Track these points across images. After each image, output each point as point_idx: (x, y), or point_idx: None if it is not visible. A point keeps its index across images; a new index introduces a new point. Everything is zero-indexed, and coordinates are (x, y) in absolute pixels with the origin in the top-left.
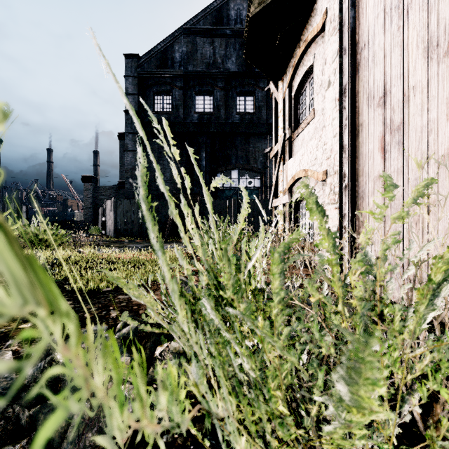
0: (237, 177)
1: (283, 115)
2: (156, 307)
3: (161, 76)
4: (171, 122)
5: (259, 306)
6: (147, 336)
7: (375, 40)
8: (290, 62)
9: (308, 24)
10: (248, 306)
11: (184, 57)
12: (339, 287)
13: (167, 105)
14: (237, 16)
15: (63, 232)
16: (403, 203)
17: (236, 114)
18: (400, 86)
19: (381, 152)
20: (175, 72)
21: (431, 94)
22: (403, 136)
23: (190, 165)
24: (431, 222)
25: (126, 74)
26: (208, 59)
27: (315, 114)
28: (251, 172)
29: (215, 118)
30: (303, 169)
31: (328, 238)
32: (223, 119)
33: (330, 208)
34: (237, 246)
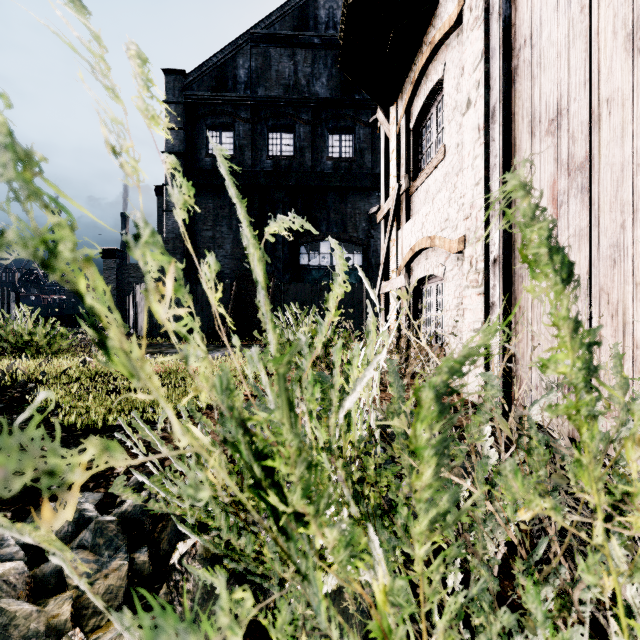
0: (329, 252)
1: (397, 157)
2: (71, 556)
3: (217, 102)
4: (233, 170)
5: (367, 477)
6: (167, 515)
7: (543, 31)
8: (407, 77)
9: (435, 18)
10: (347, 535)
11: (252, 75)
12: (596, 482)
13: (227, 145)
14: (329, 18)
15: (63, 331)
16: (589, 285)
17: (328, 159)
18: (584, 100)
19: (552, 206)
20: (238, 97)
21: (638, 108)
22: (590, 178)
23: (261, 234)
24: (639, 315)
25: (166, 99)
26: (287, 80)
27: (446, 152)
28: (349, 246)
29: (296, 166)
30: (427, 236)
31: (574, 345)
32: (309, 167)
33: (469, 293)
34: (328, 352)
